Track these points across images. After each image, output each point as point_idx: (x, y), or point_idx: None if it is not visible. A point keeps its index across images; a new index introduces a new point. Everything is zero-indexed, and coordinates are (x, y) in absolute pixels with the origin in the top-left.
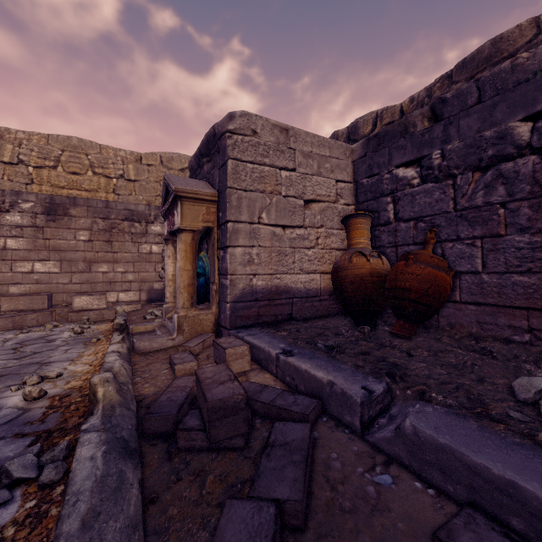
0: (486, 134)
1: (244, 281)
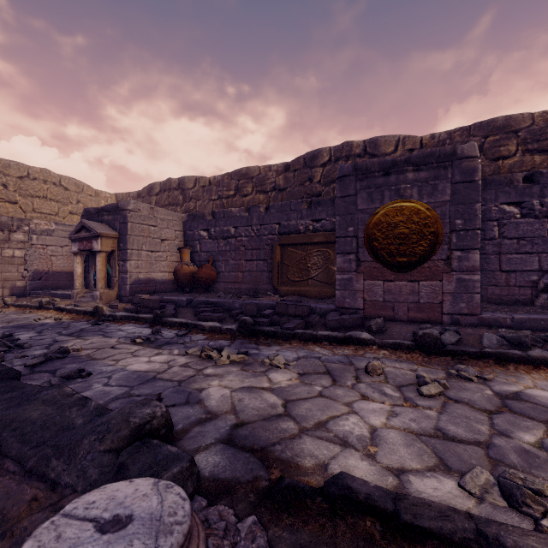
0: (225, 229)
1: (135, 275)
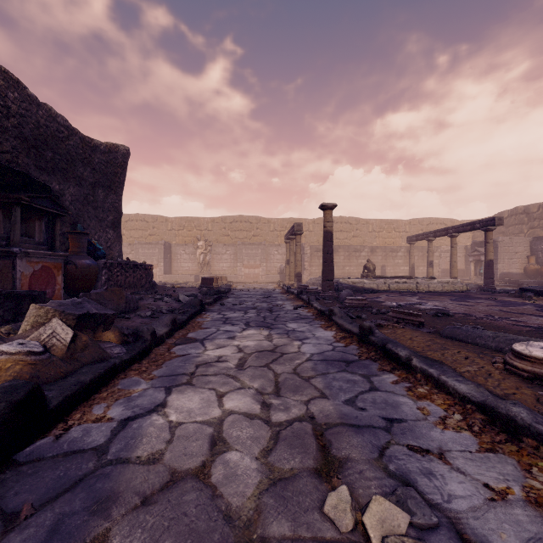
0: None
1: (501, 270)
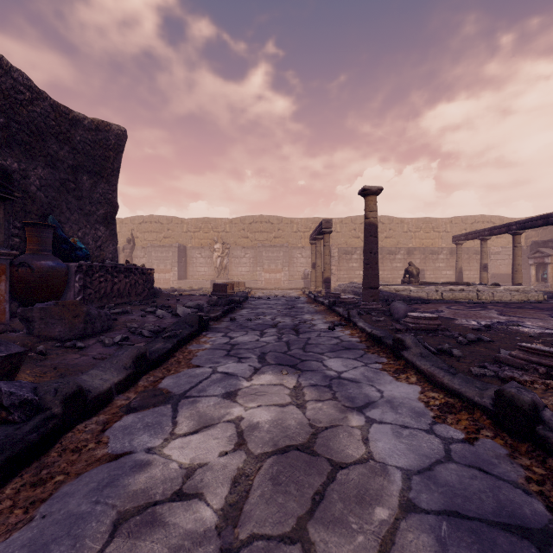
0: None
1: None
